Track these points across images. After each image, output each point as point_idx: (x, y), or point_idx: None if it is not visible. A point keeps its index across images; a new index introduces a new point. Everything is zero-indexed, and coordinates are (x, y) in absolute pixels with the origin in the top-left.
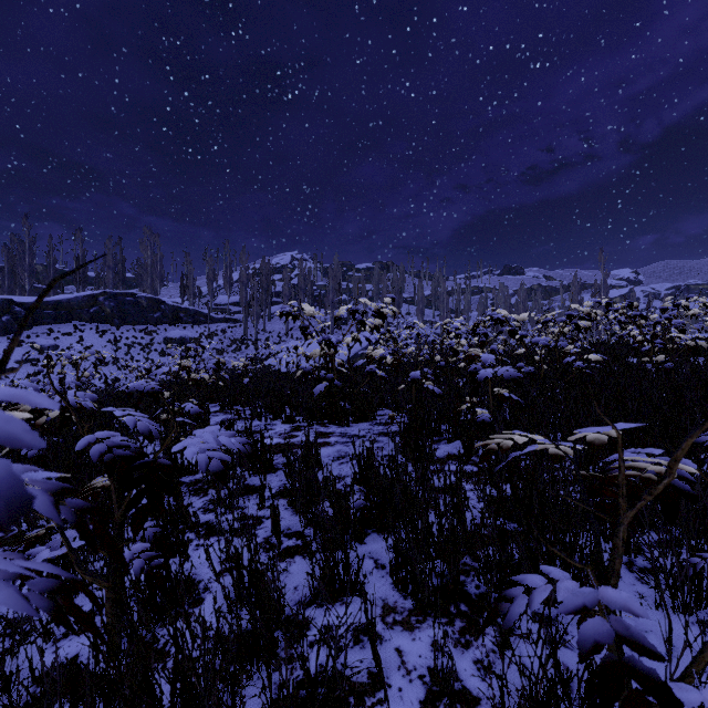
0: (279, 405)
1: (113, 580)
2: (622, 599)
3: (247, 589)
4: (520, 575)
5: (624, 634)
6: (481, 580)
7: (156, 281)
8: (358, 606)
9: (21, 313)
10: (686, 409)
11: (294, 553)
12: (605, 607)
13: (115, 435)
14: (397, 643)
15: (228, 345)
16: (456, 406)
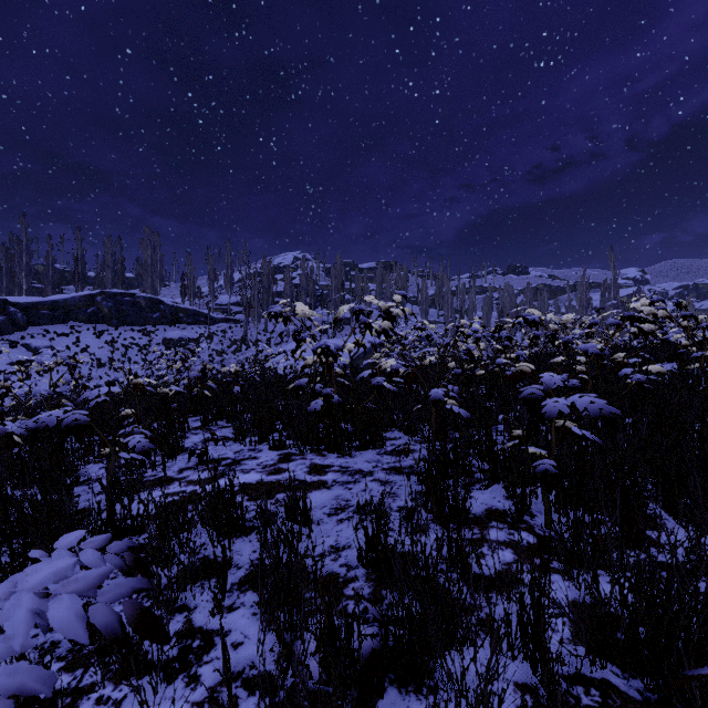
0: (268, 423)
1: None
2: None
3: None
4: None
5: None
6: None
7: (156, 281)
8: None
9: (16, 314)
10: None
11: None
12: None
13: None
14: None
15: (228, 346)
16: (490, 435)
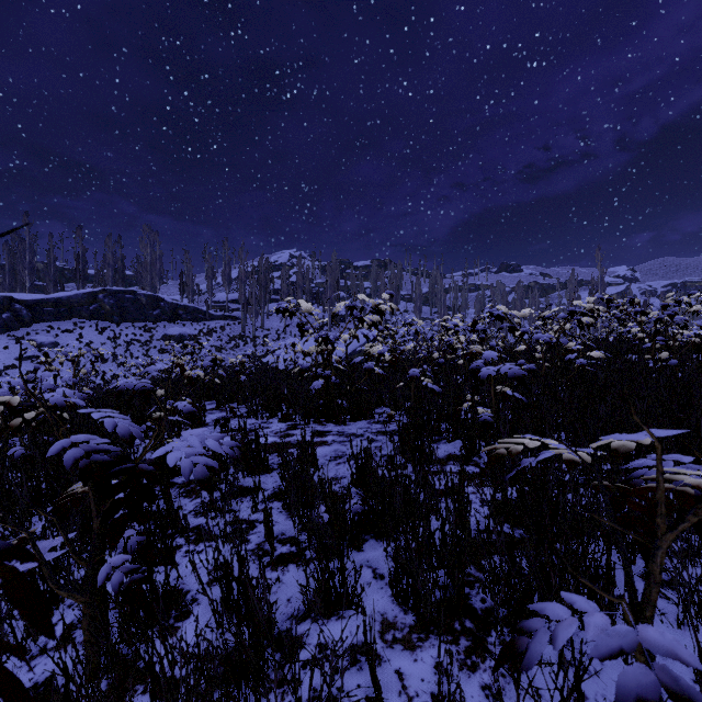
0: (275, 403)
1: (91, 594)
2: (668, 642)
3: (236, 602)
4: (539, 603)
5: (674, 688)
6: (487, 592)
7: (155, 279)
8: (356, 621)
9: (21, 310)
10: (695, 408)
11: (288, 561)
12: (641, 644)
13: (93, 438)
14: (397, 664)
15: (227, 342)
16: (456, 404)
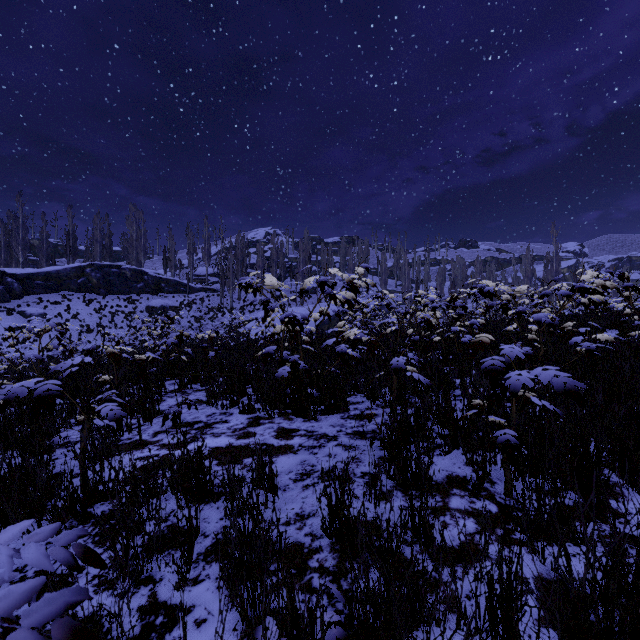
0: (239, 387)
1: None
2: None
3: None
4: None
5: None
6: None
7: (140, 254)
8: None
9: (13, 284)
10: None
11: None
12: None
13: None
14: None
15: (206, 313)
16: (449, 402)
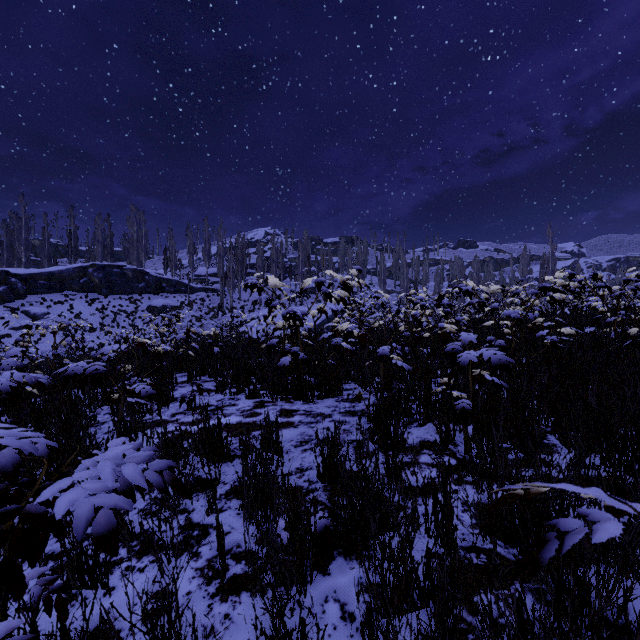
0: (244, 377)
1: None
2: None
3: None
4: None
5: None
6: None
7: (141, 254)
8: None
9: (17, 284)
10: None
11: (241, 587)
12: None
13: None
14: None
15: (206, 313)
16: (427, 384)
